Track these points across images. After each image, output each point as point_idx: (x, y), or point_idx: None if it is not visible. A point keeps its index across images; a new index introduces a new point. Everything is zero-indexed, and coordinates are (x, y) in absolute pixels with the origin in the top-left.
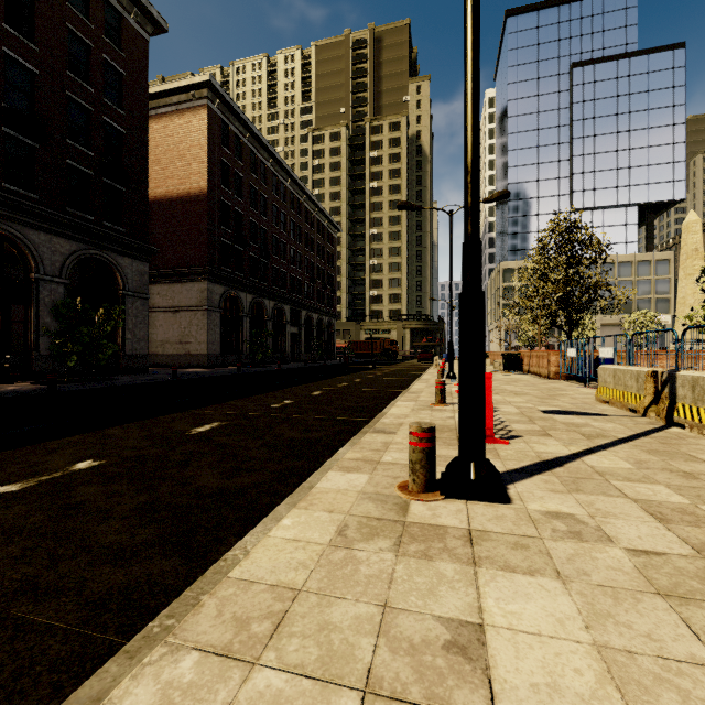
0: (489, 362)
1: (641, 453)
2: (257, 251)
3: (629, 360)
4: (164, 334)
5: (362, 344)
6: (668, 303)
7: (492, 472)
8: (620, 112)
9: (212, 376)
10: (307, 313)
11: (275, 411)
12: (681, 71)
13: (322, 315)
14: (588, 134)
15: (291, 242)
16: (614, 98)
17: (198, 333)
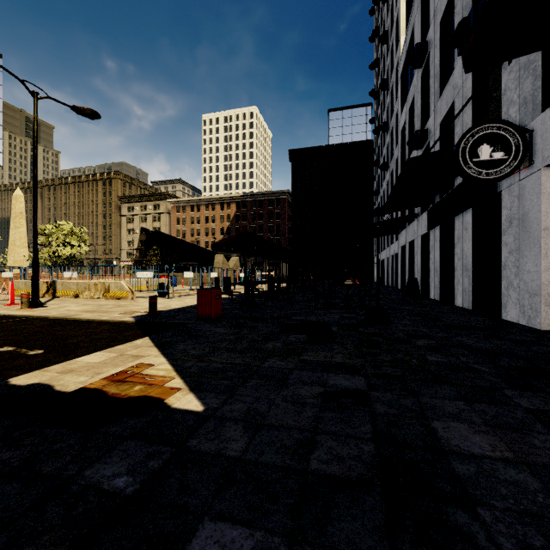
0: None
1: (58, 301)
2: None
3: (25, 278)
4: None
5: None
6: None
7: (41, 302)
8: None
9: None
10: None
11: None
12: None
13: None
14: None
15: None
16: None
17: None
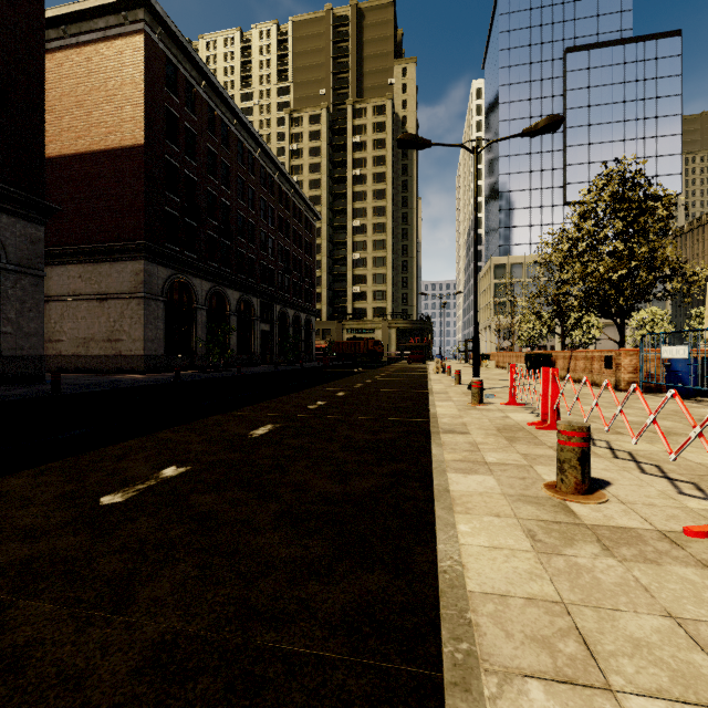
0: (494, 365)
1: None
2: (216, 230)
3: None
4: (88, 329)
5: (345, 344)
6: (664, 302)
7: None
8: (615, 101)
9: (125, 387)
10: (282, 308)
11: (61, 550)
12: (677, 59)
13: (299, 311)
14: (583, 124)
15: (261, 224)
16: (609, 86)
17: (132, 327)
